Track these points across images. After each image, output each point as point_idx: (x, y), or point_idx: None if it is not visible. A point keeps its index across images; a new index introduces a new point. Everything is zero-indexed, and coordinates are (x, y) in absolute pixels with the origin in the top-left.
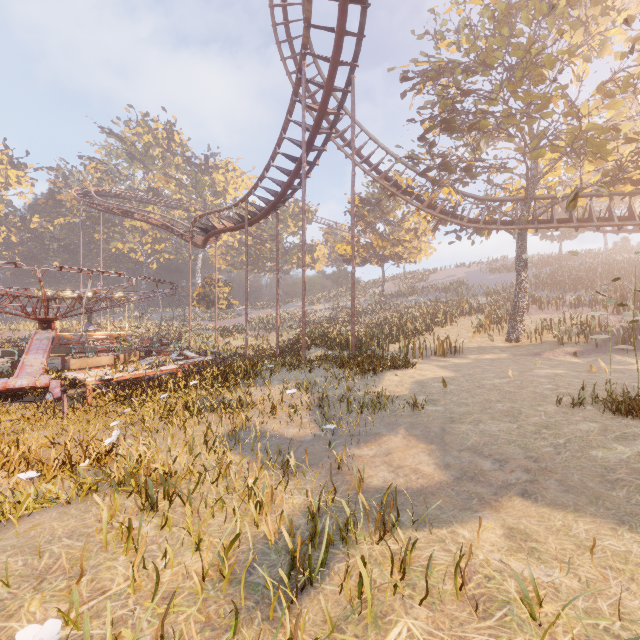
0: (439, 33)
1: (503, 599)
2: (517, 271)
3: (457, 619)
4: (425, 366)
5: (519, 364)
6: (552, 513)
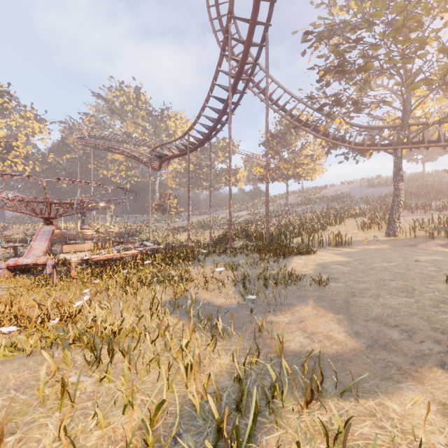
0: (332, 1)
1: None
2: (394, 182)
3: None
4: (323, 253)
5: (400, 252)
6: None
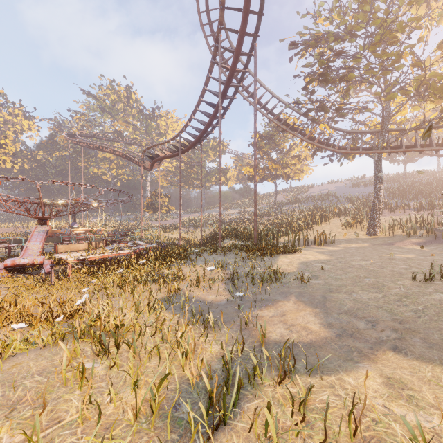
0: (317, 12)
1: (391, 442)
2: (375, 184)
3: None
4: (308, 252)
5: (378, 251)
6: (421, 365)
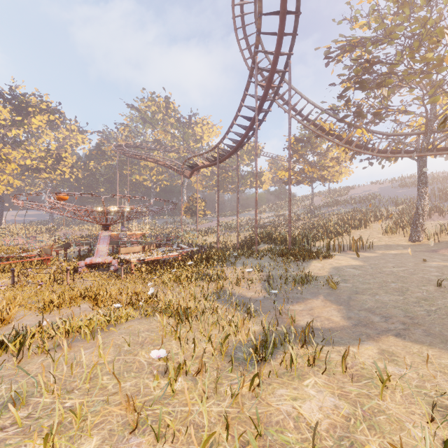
0: (354, 18)
1: (369, 377)
2: (418, 188)
3: (341, 381)
4: (341, 257)
5: (416, 258)
6: (413, 345)
